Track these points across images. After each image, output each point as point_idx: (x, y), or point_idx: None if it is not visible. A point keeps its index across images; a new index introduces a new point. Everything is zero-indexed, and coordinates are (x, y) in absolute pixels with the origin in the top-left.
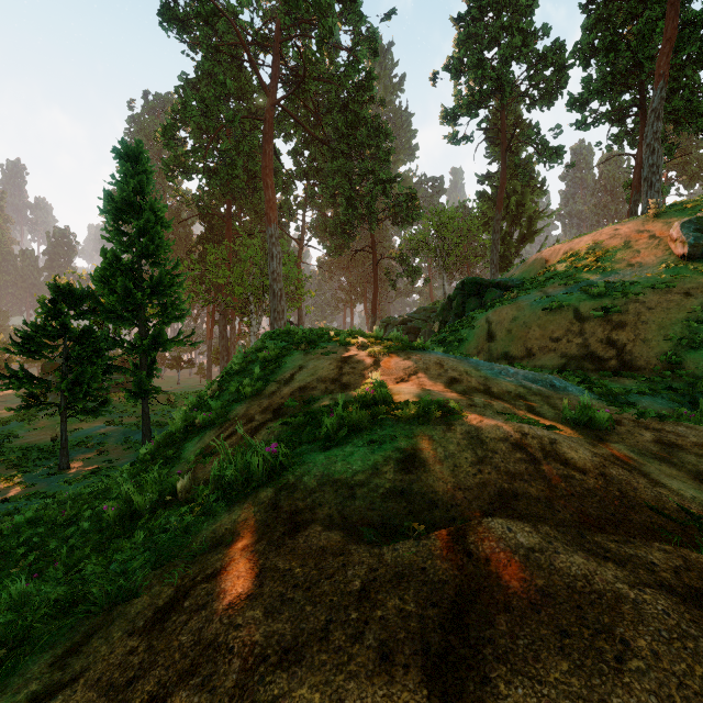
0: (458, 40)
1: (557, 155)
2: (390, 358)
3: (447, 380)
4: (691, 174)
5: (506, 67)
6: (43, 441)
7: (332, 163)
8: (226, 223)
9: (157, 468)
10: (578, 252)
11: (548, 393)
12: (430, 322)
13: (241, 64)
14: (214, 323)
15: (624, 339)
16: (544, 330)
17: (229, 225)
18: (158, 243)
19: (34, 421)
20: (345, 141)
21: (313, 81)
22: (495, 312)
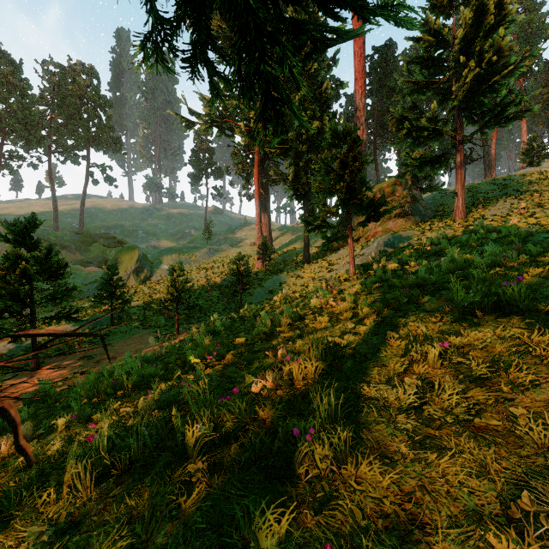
0: None
1: None
2: None
3: None
4: None
5: None
6: None
7: None
8: None
9: None
10: None
11: None
12: None
13: None
14: None
15: None
16: None
17: None
18: None
19: None
20: None
21: None
22: None
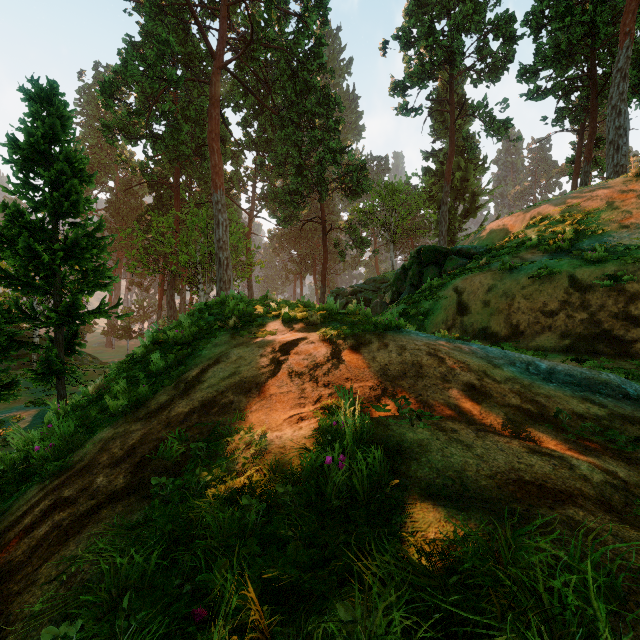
0: (408, 9)
1: (505, 128)
2: (356, 346)
3: (464, 392)
4: None
5: (458, 35)
6: None
7: (281, 132)
8: (174, 192)
9: None
10: (549, 216)
11: None
12: (380, 293)
13: (188, 29)
14: (164, 293)
15: None
16: (532, 301)
17: (177, 194)
18: (75, 199)
19: None
20: (294, 109)
21: (262, 49)
22: (466, 281)
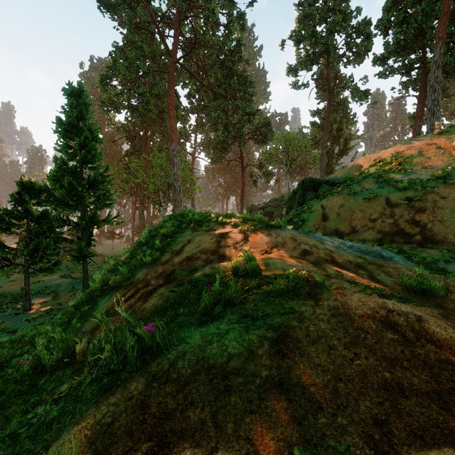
0: (298, 18)
1: (365, 96)
2: (256, 234)
3: (301, 252)
4: (451, 110)
5: (331, 36)
6: (15, 289)
7: (214, 102)
8: (144, 142)
9: (74, 322)
10: (384, 159)
11: (380, 263)
12: (279, 208)
13: (153, 36)
14: (136, 209)
15: (425, 220)
16: (364, 213)
17: (145, 144)
18: (94, 153)
19: (10, 275)
20: (223, 87)
21: (201, 47)
22: (328, 201)
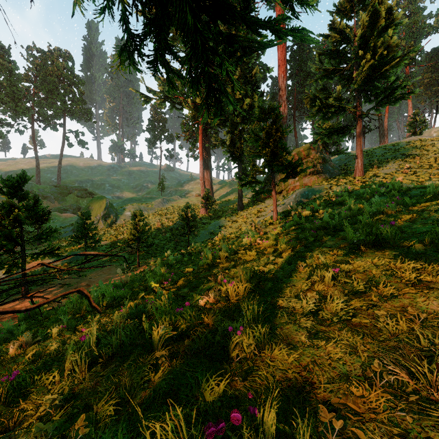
0: None
1: None
2: None
3: None
4: None
5: None
6: None
7: None
8: None
9: None
10: None
11: None
12: None
13: None
14: None
15: None
16: None
17: None
18: None
19: None
20: None
21: None
22: None
